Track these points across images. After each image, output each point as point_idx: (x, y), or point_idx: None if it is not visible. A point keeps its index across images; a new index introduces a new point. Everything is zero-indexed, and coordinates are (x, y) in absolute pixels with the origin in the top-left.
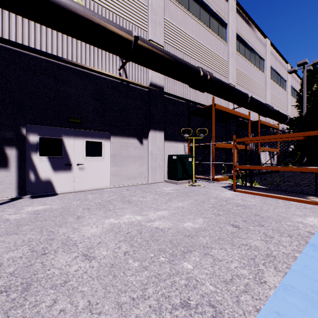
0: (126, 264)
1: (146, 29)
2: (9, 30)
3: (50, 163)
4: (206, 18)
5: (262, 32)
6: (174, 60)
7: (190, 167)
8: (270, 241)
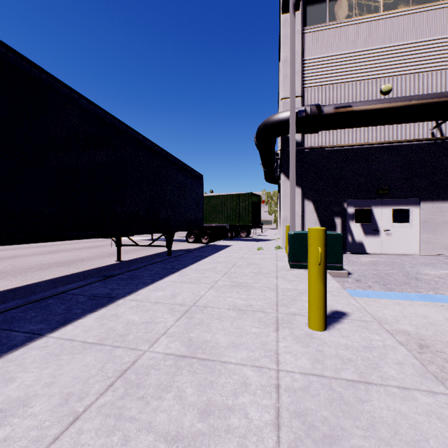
0: None
1: None
2: (336, 137)
3: (362, 229)
4: None
5: None
6: None
7: None
8: None
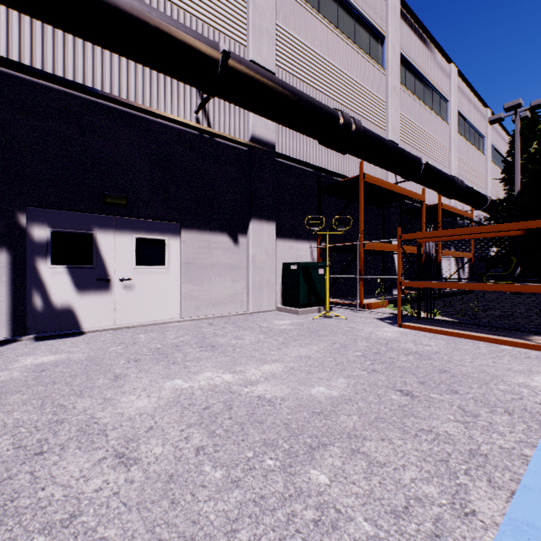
0: (199, 474)
1: (244, 41)
2: None
3: (71, 278)
4: (349, 25)
5: (444, 53)
6: (293, 96)
7: (320, 285)
8: (472, 423)
